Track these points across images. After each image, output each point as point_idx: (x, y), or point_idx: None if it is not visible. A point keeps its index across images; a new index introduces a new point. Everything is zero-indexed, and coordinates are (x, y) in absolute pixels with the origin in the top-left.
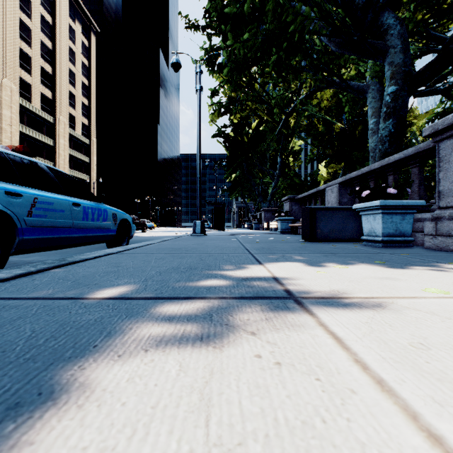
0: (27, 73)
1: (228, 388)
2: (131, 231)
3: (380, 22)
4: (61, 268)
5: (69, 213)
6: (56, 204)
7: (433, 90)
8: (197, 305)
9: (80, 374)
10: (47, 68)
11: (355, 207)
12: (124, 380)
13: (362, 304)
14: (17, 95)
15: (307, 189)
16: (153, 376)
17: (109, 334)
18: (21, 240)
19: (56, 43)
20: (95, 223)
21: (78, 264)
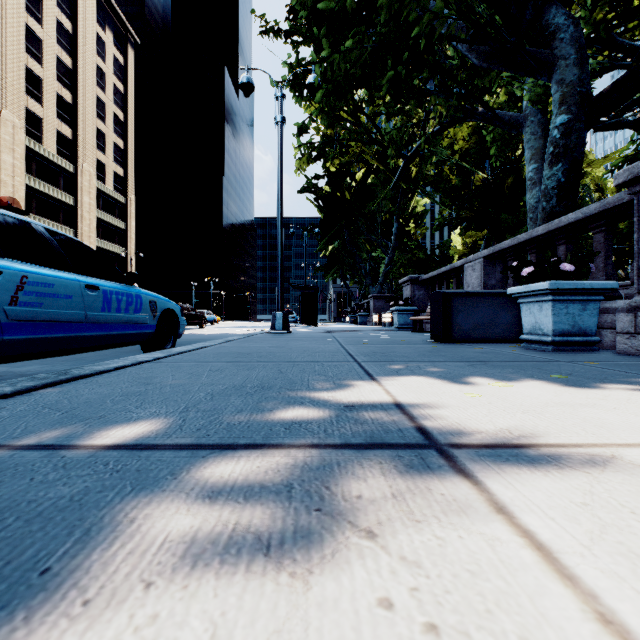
0: (37, 103)
1: None
2: (179, 326)
3: (544, 21)
4: (56, 387)
5: (80, 300)
6: (58, 287)
7: (622, 122)
8: (267, 462)
9: None
10: (65, 95)
11: (511, 292)
12: None
13: (560, 459)
14: (22, 134)
15: (435, 267)
16: None
17: (85, 536)
18: None
19: (78, 59)
20: (122, 315)
21: (87, 380)
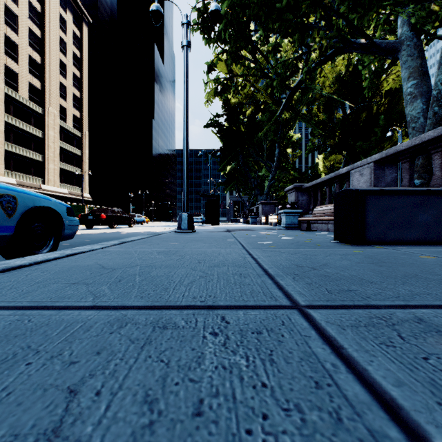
0: (14, 62)
1: None
2: (63, 227)
3: None
4: None
5: None
6: None
7: None
8: None
9: None
10: (36, 57)
11: None
12: None
13: None
14: (2, 84)
15: (307, 181)
16: None
17: None
18: None
19: (45, 31)
20: None
21: None
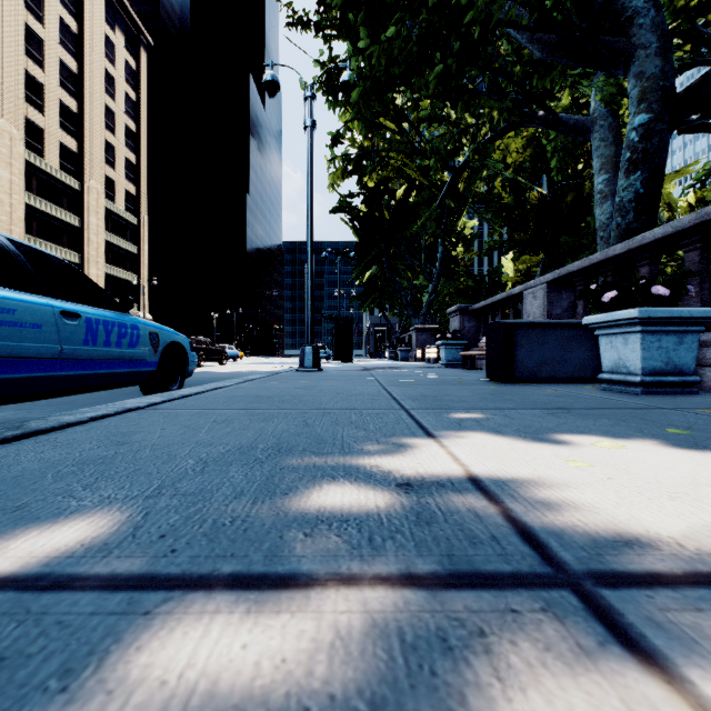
0: (38, 111)
1: None
2: (188, 363)
3: (620, 5)
4: None
5: (54, 330)
6: (22, 313)
7: (710, 123)
8: (263, 630)
9: None
10: (70, 103)
11: (587, 322)
12: None
13: None
14: (20, 146)
15: (485, 295)
16: None
17: None
18: None
19: (84, 63)
20: (112, 350)
21: (43, 436)
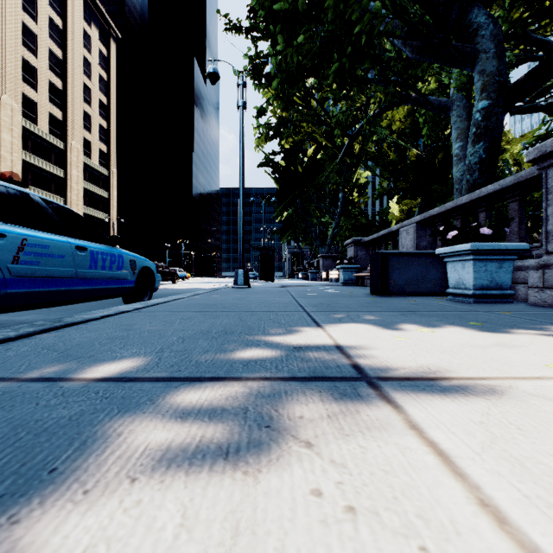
0: (32, 89)
1: None
2: (155, 282)
3: (468, 20)
4: (52, 332)
5: (71, 259)
6: (53, 248)
7: (534, 106)
8: (227, 391)
9: (4, 536)
10: (57, 82)
11: (438, 252)
12: (78, 551)
13: (466, 388)
14: (19, 116)
15: (375, 230)
16: (132, 542)
17: (82, 445)
18: (4, 294)
19: (67, 52)
20: (106, 272)
21: (78, 326)
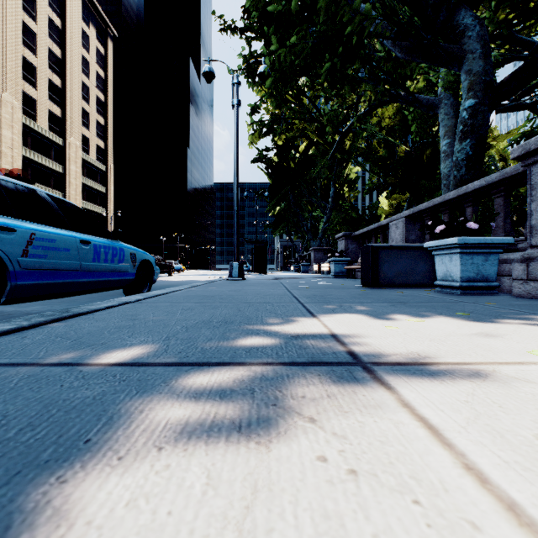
0: (32, 87)
1: (280, 519)
2: (154, 274)
3: (455, 22)
4: (62, 322)
5: (76, 252)
6: (59, 242)
7: (519, 105)
8: (234, 374)
9: (57, 492)
10: (56, 80)
11: (427, 246)
12: (123, 503)
13: (453, 372)
14: (19, 113)
15: (365, 224)
16: (167, 497)
17: (110, 420)
18: (14, 286)
19: (66, 51)
20: (108, 265)
21: (85, 316)
